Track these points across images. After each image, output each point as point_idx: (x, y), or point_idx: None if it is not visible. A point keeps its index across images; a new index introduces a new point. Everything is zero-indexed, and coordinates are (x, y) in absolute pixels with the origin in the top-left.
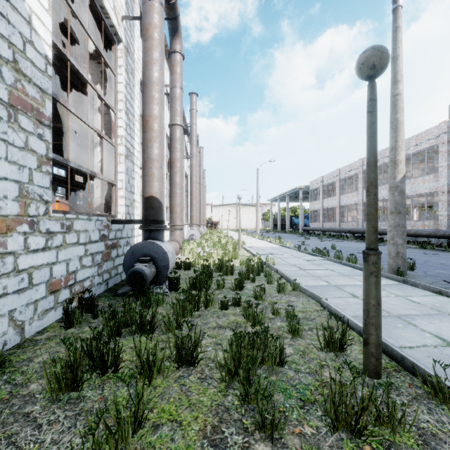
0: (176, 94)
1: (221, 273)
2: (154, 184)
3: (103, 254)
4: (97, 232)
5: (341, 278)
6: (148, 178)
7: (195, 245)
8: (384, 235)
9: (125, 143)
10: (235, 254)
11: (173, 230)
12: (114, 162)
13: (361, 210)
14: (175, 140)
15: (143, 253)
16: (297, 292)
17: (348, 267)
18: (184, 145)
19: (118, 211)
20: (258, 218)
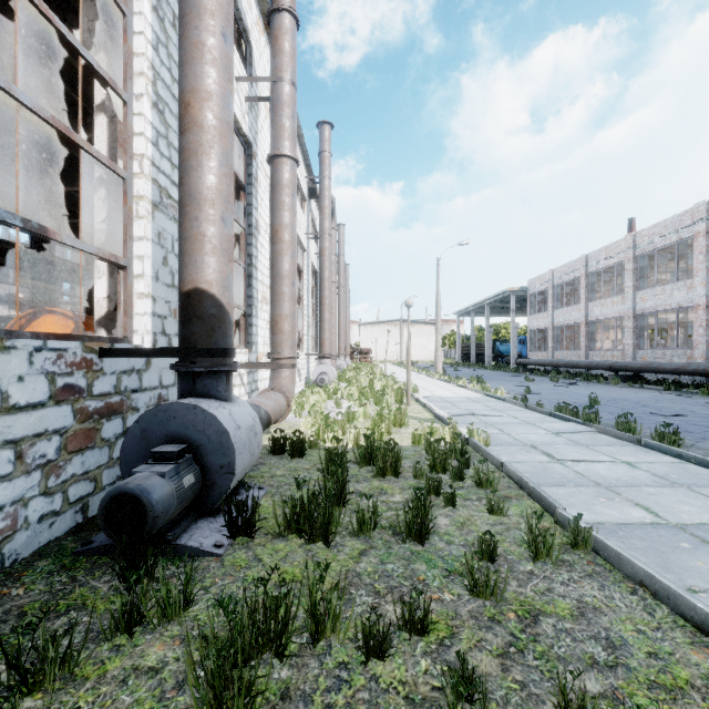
0: (281, 95)
1: (370, 467)
2: (204, 260)
3: (68, 435)
4: (40, 381)
5: (675, 496)
6: (188, 246)
7: (323, 395)
8: (680, 376)
9: (153, 173)
10: (400, 416)
11: (276, 367)
12: (122, 214)
13: (630, 329)
14: (280, 187)
15: (170, 433)
16: (584, 553)
17: (662, 455)
18: (310, 217)
19: (134, 329)
20: (439, 343)
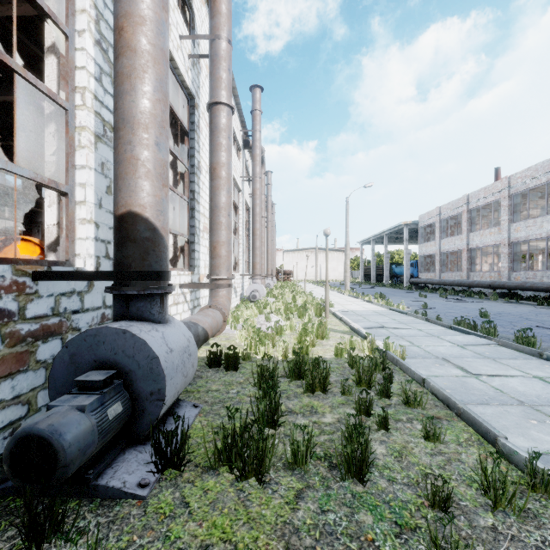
0: (219, 50)
1: (299, 381)
2: (137, 183)
3: None
4: None
5: None
6: (122, 170)
7: (255, 310)
8: (549, 293)
9: (96, 106)
10: (322, 329)
11: (214, 287)
12: (65, 143)
13: (506, 254)
14: (218, 130)
15: (99, 358)
16: (545, 499)
17: None
18: (244, 164)
19: (76, 253)
20: (347, 266)
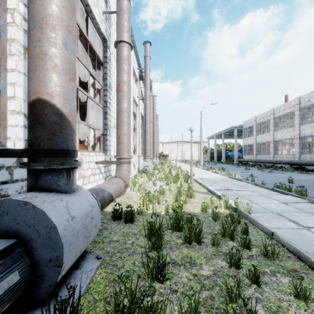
0: (122, 6)
1: (178, 233)
2: (45, 75)
3: None
4: None
5: None
6: (32, 63)
7: (146, 178)
8: None
9: (25, 26)
10: (191, 191)
11: (119, 163)
12: None
13: (297, 144)
14: (121, 59)
15: (3, 227)
16: None
17: None
18: (140, 90)
19: (7, 136)
20: (201, 151)
